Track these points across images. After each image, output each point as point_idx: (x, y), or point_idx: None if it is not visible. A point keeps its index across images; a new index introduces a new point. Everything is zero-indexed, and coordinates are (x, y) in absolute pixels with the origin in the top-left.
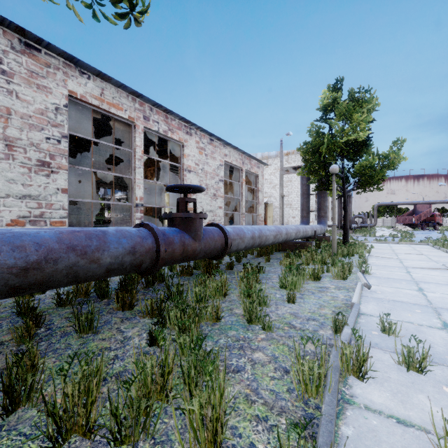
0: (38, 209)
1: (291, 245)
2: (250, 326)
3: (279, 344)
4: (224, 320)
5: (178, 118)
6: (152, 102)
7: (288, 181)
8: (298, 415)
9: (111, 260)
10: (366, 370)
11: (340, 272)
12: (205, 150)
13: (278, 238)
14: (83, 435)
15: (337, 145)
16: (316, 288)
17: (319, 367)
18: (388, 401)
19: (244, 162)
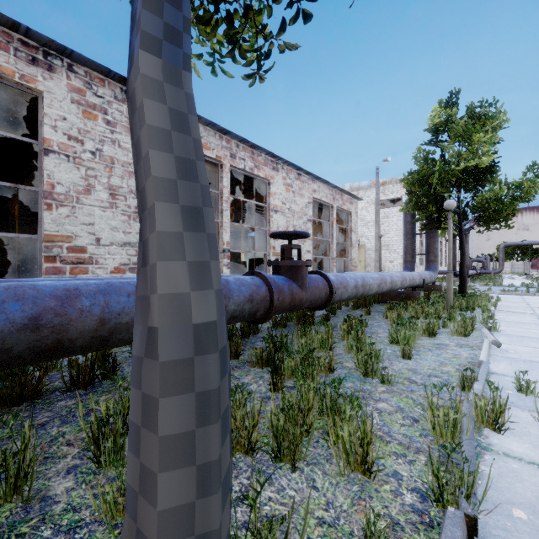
0: (136, 256)
1: (393, 295)
2: (367, 379)
3: (402, 396)
4: (336, 372)
5: (264, 153)
6: (239, 138)
7: (384, 217)
8: (435, 455)
9: (235, 307)
10: (503, 422)
11: (461, 328)
12: (292, 186)
13: (383, 287)
14: (245, 453)
15: (451, 173)
16: (432, 345)
17: (455, 412)
18: (529, 451)
19: (335, 198)
